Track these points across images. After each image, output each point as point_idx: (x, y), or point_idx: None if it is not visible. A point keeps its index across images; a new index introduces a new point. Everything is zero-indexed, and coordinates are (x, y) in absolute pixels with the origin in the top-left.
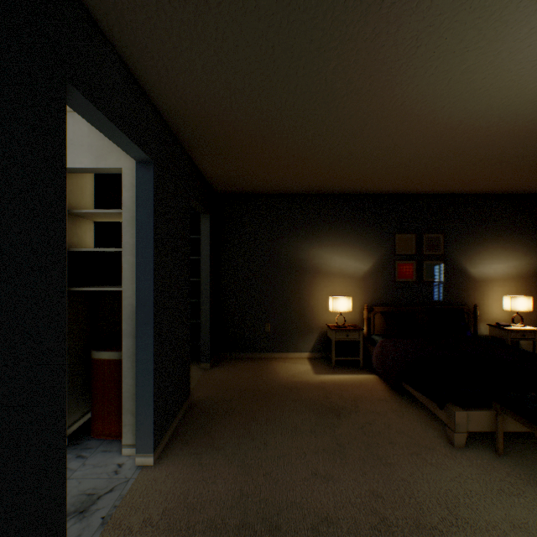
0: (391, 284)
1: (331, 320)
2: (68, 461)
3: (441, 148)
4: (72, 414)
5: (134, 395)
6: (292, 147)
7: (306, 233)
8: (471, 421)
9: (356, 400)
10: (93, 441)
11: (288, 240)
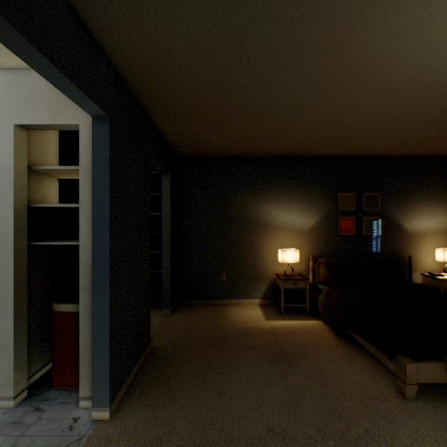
0: (334, 238)
1: (280, 269)
2: (25, 414)
3: (387, 110)
4: (34, 364)
5: (91, 348)
6: (246, 108)
7: (257, 192)
8: (421, 373)
9: (305, 347)
10: (53, 392)
11: (241, 198)
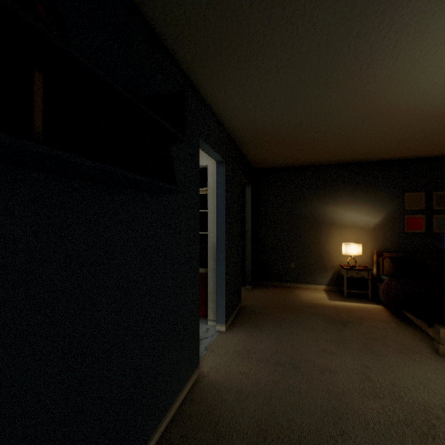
0: (400, 235)
1: (344, 261)
2: None
3: (436, 126)
4: None
5: (214, 292)
6: (309, 138)
7: (323, 195)
8: None
9: (360, 319)
10: None
11: (308, 200)
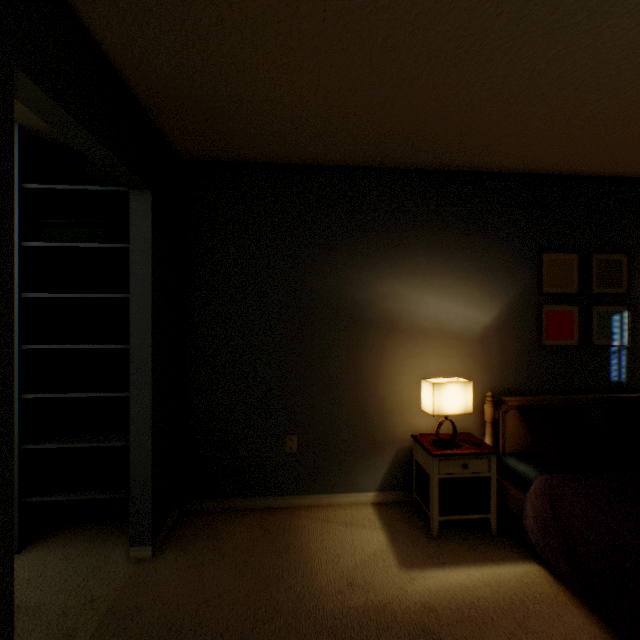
0: (533, 352)
1: (420, 424)
2: None
3: None
4: None
5: None
6: None
7: (370, 248)
8: None
9: None
10: None
11: (332, 261)
